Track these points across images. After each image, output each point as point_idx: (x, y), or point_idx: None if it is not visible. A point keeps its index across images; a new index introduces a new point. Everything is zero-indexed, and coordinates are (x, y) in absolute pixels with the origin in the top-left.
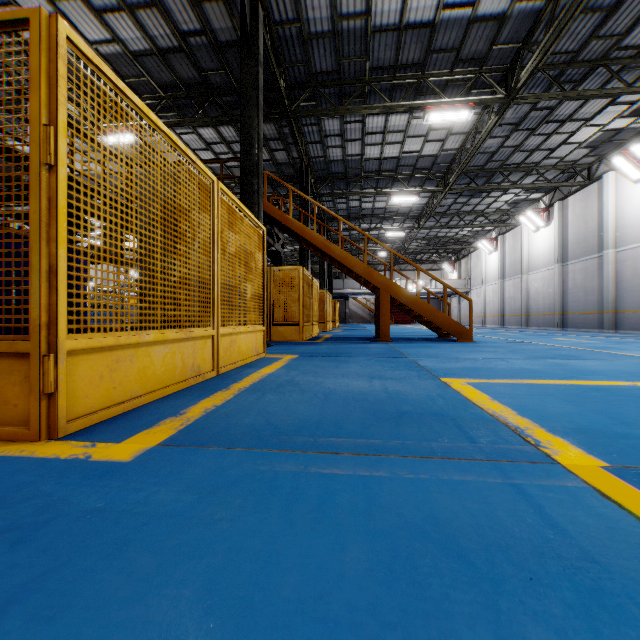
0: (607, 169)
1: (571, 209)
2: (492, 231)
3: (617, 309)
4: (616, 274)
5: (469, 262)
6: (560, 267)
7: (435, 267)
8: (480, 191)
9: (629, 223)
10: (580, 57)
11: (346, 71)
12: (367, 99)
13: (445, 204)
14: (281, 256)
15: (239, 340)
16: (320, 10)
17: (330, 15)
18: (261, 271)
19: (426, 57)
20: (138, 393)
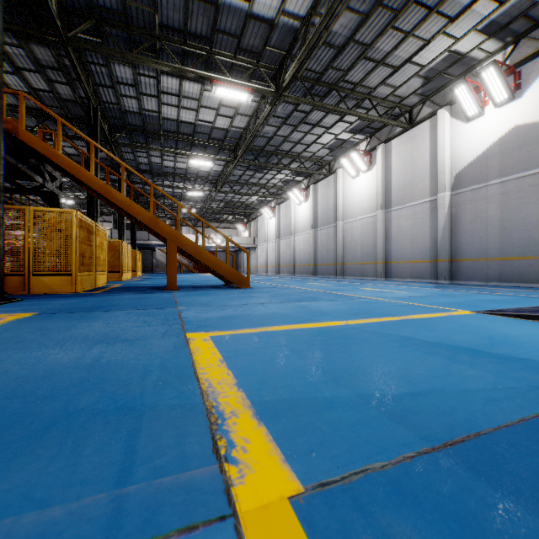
0: (339, 166)
1: (320, 191)
2: (272, 201)
3: (344, 262)
4: (344, 238)
5: (256, 224)
6: (313, 232)
7: (232, 226)
8: (262, 168)
9: (350, 205)
10: (323, 79)
11: (134, 18)
12: (160, 56)
13: (237, 174)
14: (58, 198)
15: None
16: None
17: None
18: None
19: (213, 34)
20: None
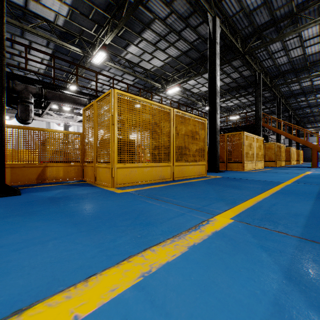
0: None
1: None
2: None
3: None
4: None
5: None
6: None
7: None
8: None
9: None
10: None
11: (296, 67)
12: (309, 69)
13: None
14: (267, 136)
15: (258, 164)
16: (283, 59)
17: (287, 59)
18: (262, 148)
19: None
20: (248, 169)
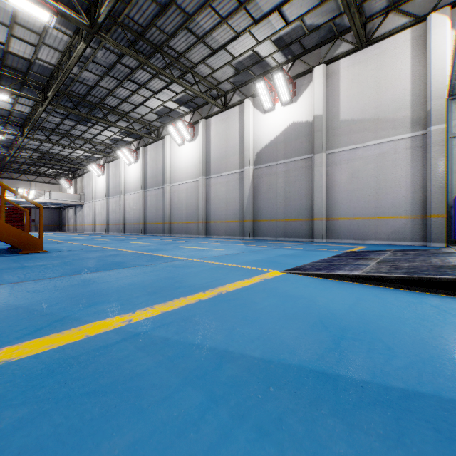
0: (167, 133)
1: (149, 154)
2: (101, 159)
3: (172, 221)
4: (171, 200)
5: (83, 181)
6: (143, 192)
7: (54, 181)
8: (85, 120)
9: (177, 169)
10: (147, 36)
11: None
12: None
13: (53, 121)
14: None
15: None
16: None
17: None
18: None
19: None
20: None
